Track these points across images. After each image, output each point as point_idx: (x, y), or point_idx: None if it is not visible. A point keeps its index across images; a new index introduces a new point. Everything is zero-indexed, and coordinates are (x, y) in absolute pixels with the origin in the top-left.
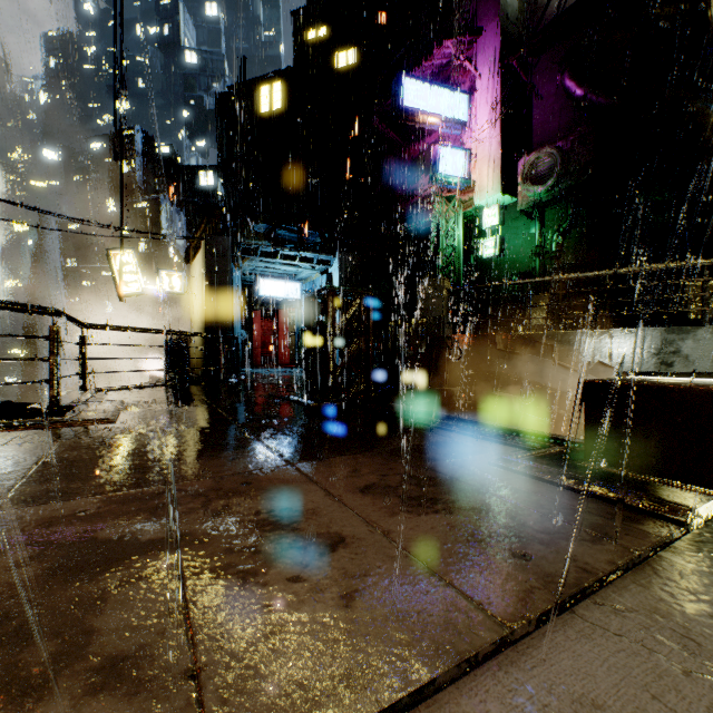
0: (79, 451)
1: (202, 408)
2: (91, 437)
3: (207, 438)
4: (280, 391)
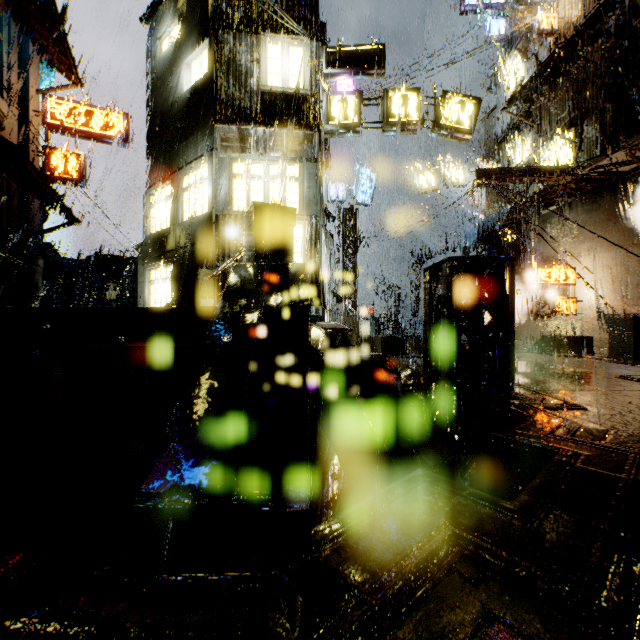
0: (567, 367)
1: (600, 386)
2: (588, 371)
3: (526, 367)
4: (564, 402)
